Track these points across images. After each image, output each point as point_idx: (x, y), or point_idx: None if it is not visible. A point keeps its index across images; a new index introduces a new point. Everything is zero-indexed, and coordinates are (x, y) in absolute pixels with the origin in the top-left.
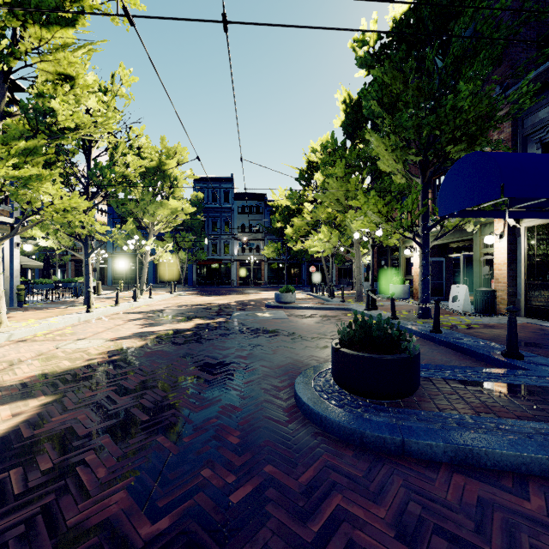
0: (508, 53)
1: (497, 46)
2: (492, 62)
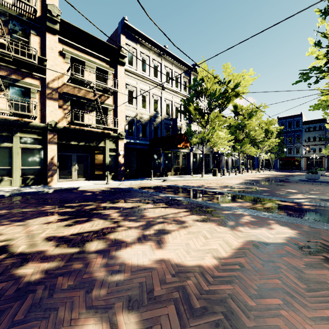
0: None
1: None
2: None
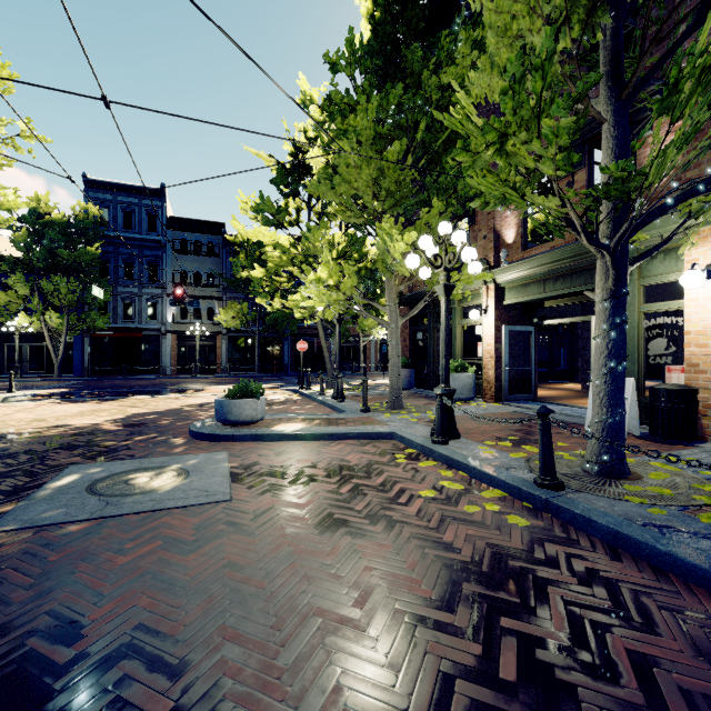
0: None
1: None
2: None
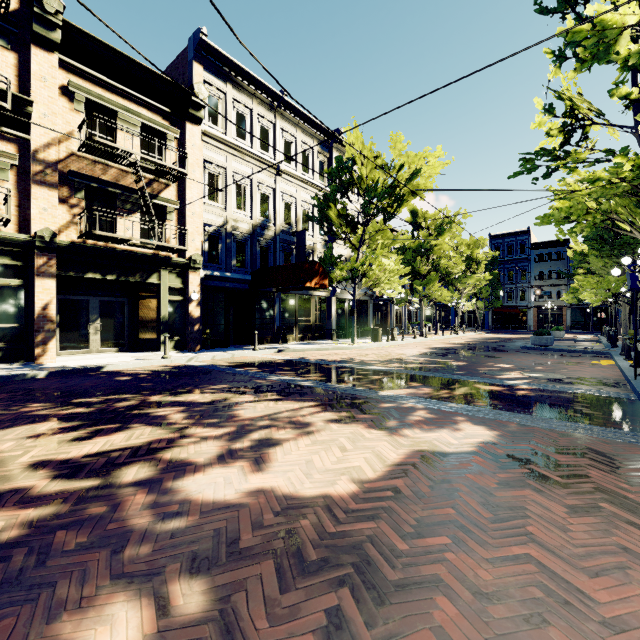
0: None
1: None
2: None
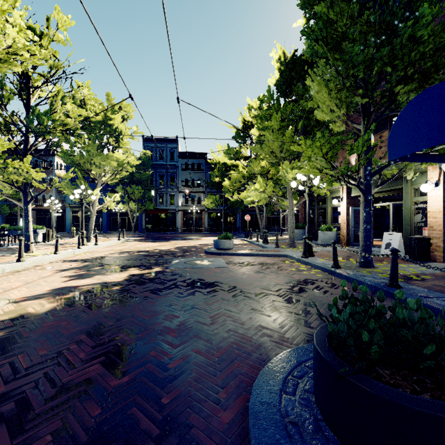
0: None
1: None
2: None
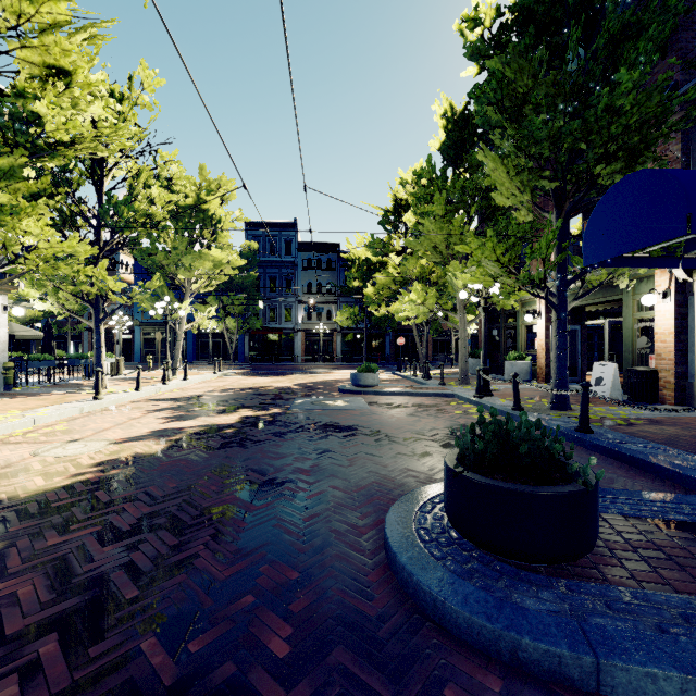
0: (676, 40)
1: (663, 29)
2: (655, 51)
